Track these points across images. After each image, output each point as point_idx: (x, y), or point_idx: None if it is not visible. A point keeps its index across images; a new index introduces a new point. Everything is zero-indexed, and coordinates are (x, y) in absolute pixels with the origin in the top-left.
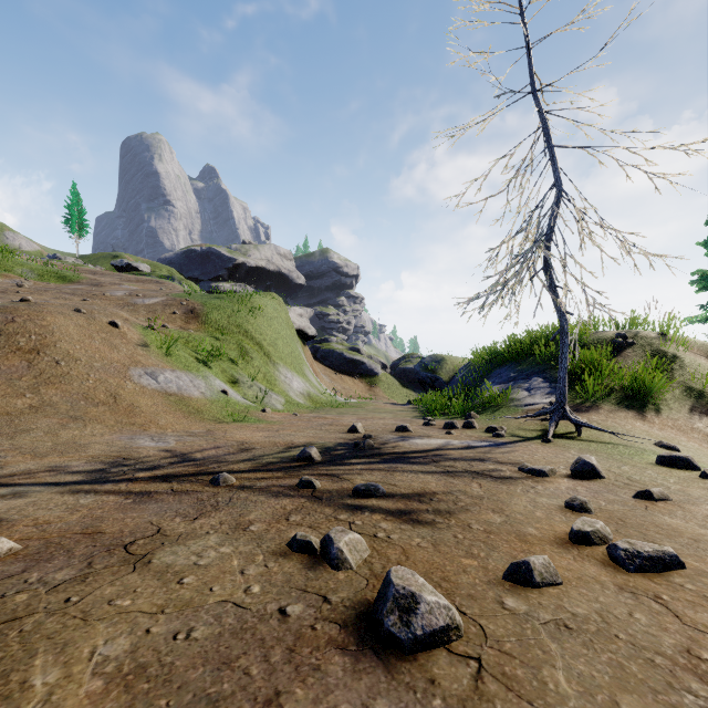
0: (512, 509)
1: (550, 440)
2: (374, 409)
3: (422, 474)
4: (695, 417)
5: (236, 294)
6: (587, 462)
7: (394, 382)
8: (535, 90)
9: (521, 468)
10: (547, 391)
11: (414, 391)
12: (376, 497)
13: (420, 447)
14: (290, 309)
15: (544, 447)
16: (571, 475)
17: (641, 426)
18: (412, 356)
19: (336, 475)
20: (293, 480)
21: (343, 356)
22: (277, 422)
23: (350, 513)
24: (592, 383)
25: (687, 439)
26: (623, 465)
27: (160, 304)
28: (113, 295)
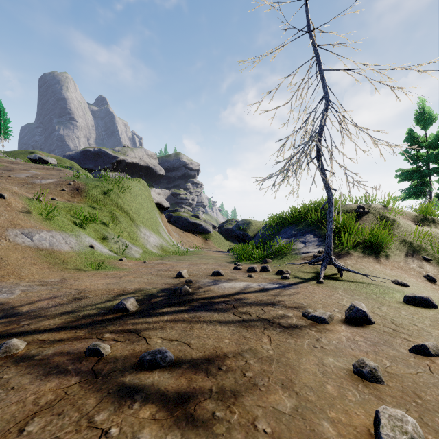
0: (302, 380)
1: (322, 282)
2: (203, 256)
3: (219, 325)
4: (410, 260)
5: (111, 178)
6: (360, 310)
7: (220, 237)
8: (311, 30)
9: (305, 314)
10: (316, 243)
11: (233, 242)
12: (162, 367)
13: (226, 291)
14: (151, 189)
15: (319, 288)
16: (346, 319)
17: (378, 267)
18: (232, 221)
19: (138, 331)
20: (88, 342)
21: (188, 221)
22: (127, 268)
23: (114, 407)
24: (346, 238)
25: (408, 276)
26: (381, 305)
27: (54, 184)
28: (17, 177)
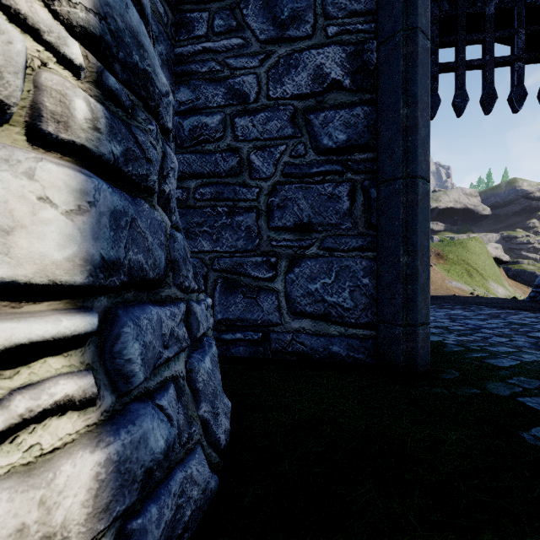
0: None
1: None
2: None
3: None
4: None
5: (456, 242)
6: None
7: None
8: None
9: None
10: None
11: None
12: None
13: None
14: (487, 244)
15: None
16: None
17: None
18: None
19: None
20: None
21: (534, 275)
22: None
23: None
24: None
25: None
26: None
27: None
28: None
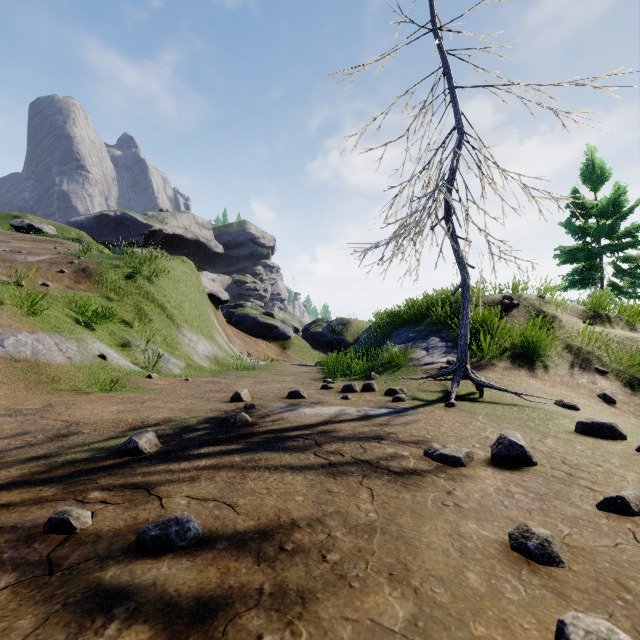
0: (425, 565)
1: (454, 404)
2: (278, 372)
3: (290, 472)
4: (578, 373)
5: (139, 255)
6: (515, 443)
7: (305, 344)
8: (436, 27)
9: (428, 452)
10: (444, 350)
11: (324, 352)
12: (178, 549)
13: (307, 420)
14: (202, 273)
15: (449, 413)
16: (492, 459)
17: (534, 383)
18: (322, 321)
19: (152, 485)
20: (57, 508)
21: (257, 321)
22: (156, 389)
23: (68, 634)
24: (487, 341)
25: (577, 395)
26: (543, 436)
27: (47, 262)
28: None
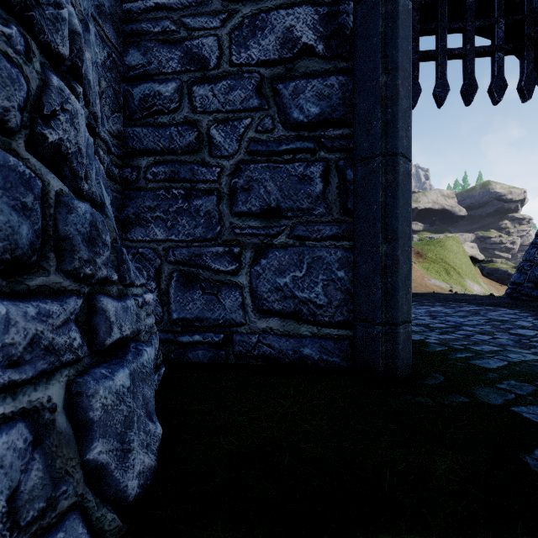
0: None
1: None
2: None
3: None
4: None
5: (434, 241)
6: None
7: None
8: None
9: None
10: None
11: None
12: None
13: None
14: (464, 244)
15: None
16: None
17: None
18: None
19: None
20: None
21: (507, 273)
22: None
23: None
24: None
25: None
26: None
27: None
28: None
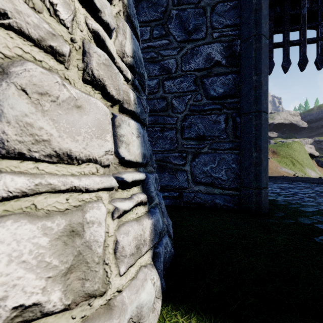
0: None
1: None
2: None
3: None
4: None
5: (284, 144)
6: None
7: None
8: None
9: None
10: None
11: None
12: None
13: None
14: (305, 145)
15: None
16: None
17: None
18: None
19: None
20: None
21: None
22: None
23: None
24: None
25: None
26: None
27: None
28: None
